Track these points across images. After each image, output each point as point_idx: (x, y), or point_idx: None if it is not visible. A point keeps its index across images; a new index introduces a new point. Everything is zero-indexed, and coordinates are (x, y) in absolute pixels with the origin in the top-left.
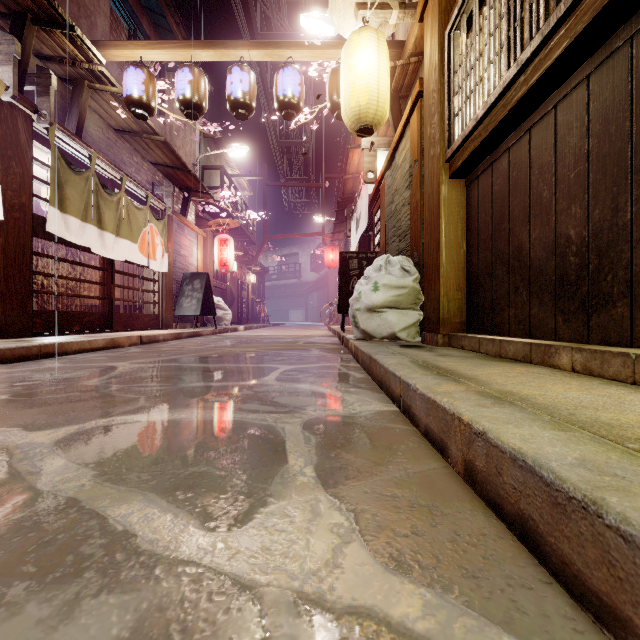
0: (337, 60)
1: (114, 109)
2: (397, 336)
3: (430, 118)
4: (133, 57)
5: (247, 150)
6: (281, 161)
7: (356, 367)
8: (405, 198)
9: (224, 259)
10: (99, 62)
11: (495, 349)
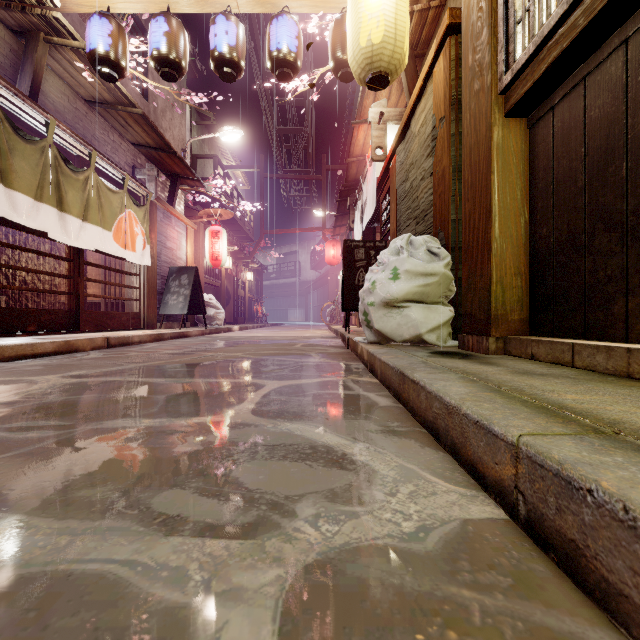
0: (341, 10)
1: (81, 73)
2: (424, 339)
3: (473, 40)
4: (99, 7)
5: (241, 134)
6: (279, 151)
7: (374, 384)
8: (425, 169)
9: (216, 253)
10: (52, 4)
11: (614, 363)
